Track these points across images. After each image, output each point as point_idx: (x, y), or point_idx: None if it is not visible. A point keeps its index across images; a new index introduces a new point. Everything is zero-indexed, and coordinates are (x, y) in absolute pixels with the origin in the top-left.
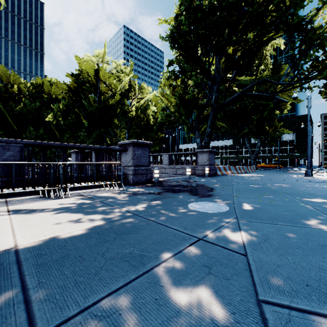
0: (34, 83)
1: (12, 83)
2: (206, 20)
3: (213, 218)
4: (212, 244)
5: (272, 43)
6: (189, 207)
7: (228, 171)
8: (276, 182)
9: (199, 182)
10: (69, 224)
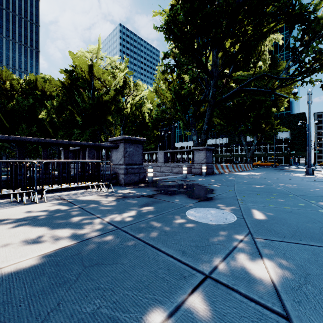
0: (28, 79)
1: (4, 79)
2: (203, 9)
3: (220, 235)
4: (227, 288)
5: (270, 38)
6: (187, 216)
7: (225, 169)
8: (278, 182)
9: (196, 181)
10: (23, 245)
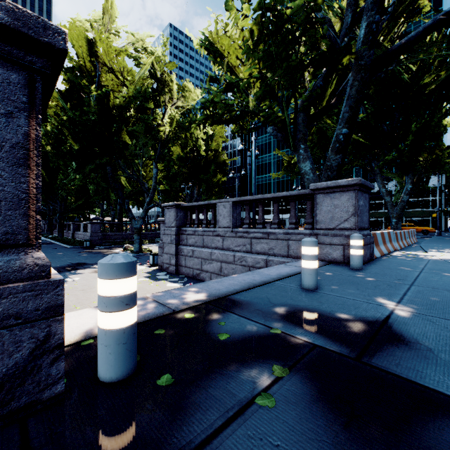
0: None
1: None
2: None
3: None
4: None
5: None
6: None
7: (387, 244)
8: None
9: (437, 356)
10: None
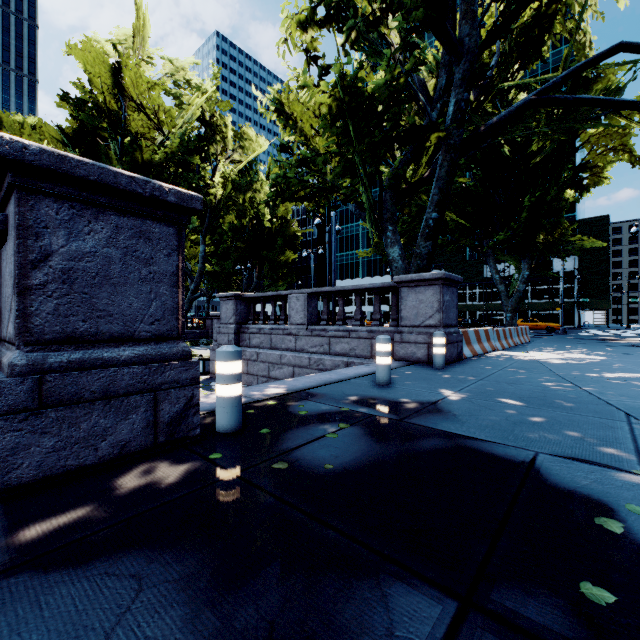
0: None
1: None
2: None
3: None
4: None
5: None
6: None
7: (484, 343)
8: None
9: (456, 417)
10: None
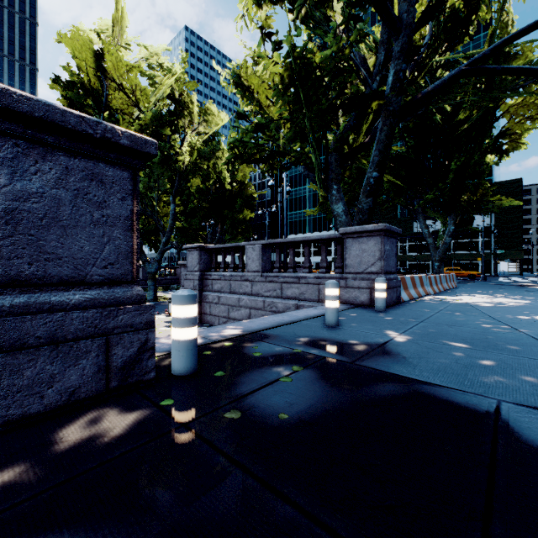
0: None
1: None
2: None
3: None
4: None
5: None
6: None
7: (419, 289)
8: None
9: (406, 360)
10: None
